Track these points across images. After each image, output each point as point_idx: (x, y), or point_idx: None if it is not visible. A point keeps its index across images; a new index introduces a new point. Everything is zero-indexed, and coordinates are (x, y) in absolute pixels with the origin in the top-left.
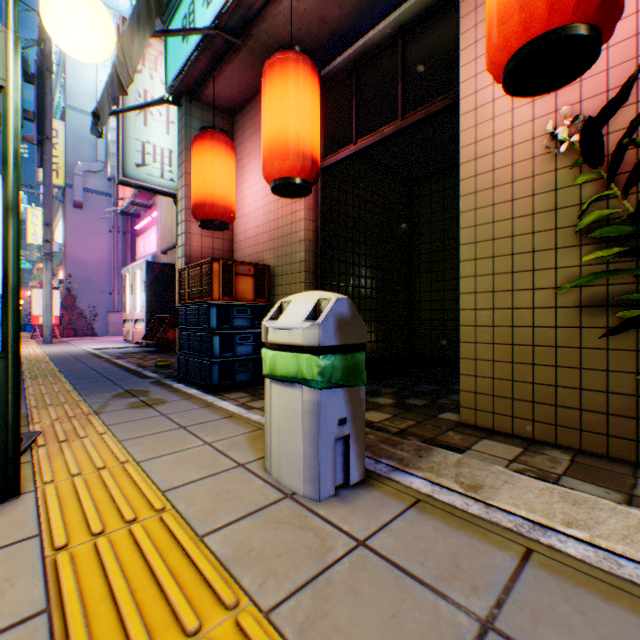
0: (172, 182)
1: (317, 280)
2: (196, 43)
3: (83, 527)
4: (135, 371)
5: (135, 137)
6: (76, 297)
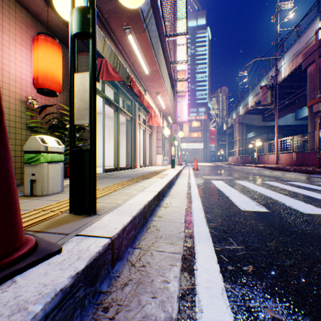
0: None
1: None
2: None
3: None
4: None
5: None
6: None
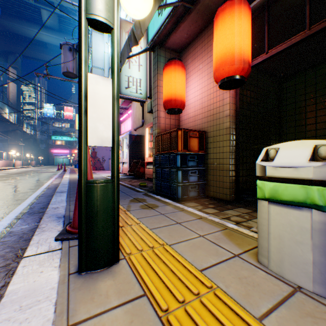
0: (140, 94)
1: (236, 138)
2: (167, 13)
3: (168, 293)
4: (131, 188)
5: (124, 74)
6: (96, 152)
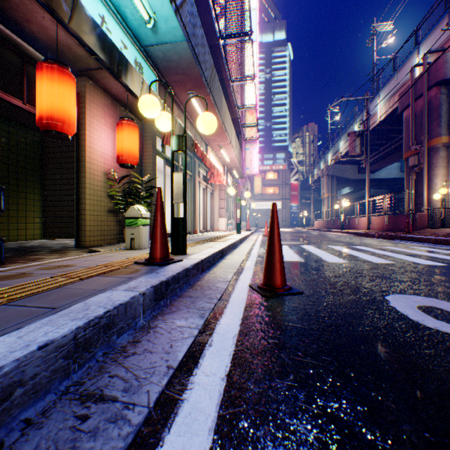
0: None
1: None
2: None
3: None
4: None
5: None
6: None
